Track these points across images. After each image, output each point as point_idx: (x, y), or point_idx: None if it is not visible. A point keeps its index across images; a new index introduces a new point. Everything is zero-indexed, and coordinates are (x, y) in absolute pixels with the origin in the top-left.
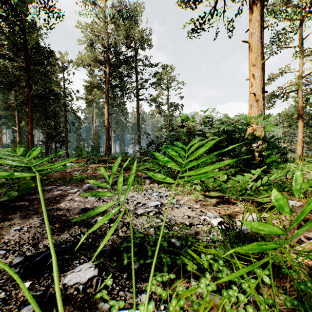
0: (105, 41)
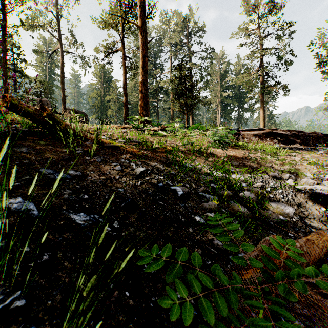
0: (217, 89)
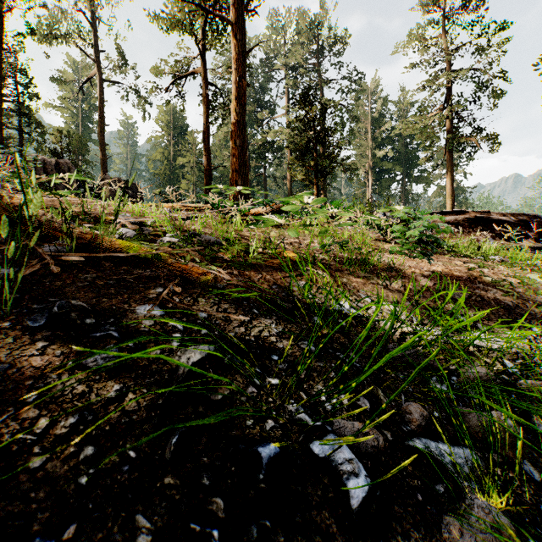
0: (367, 145)
